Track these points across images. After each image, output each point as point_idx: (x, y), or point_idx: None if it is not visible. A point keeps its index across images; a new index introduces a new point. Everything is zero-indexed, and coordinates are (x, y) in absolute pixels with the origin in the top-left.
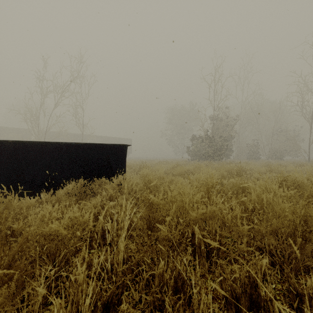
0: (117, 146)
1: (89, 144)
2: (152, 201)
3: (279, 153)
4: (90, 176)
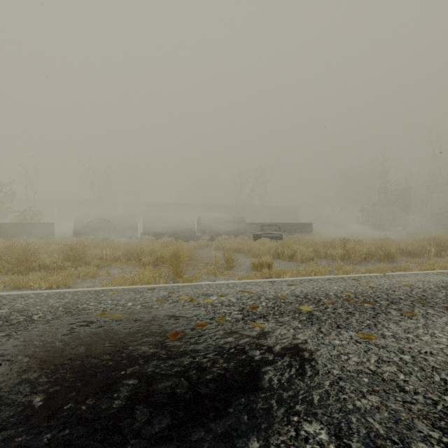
0: (309, 224)
1: (300, 223)
2: (322, 235)
3: None
4: (301, 233)
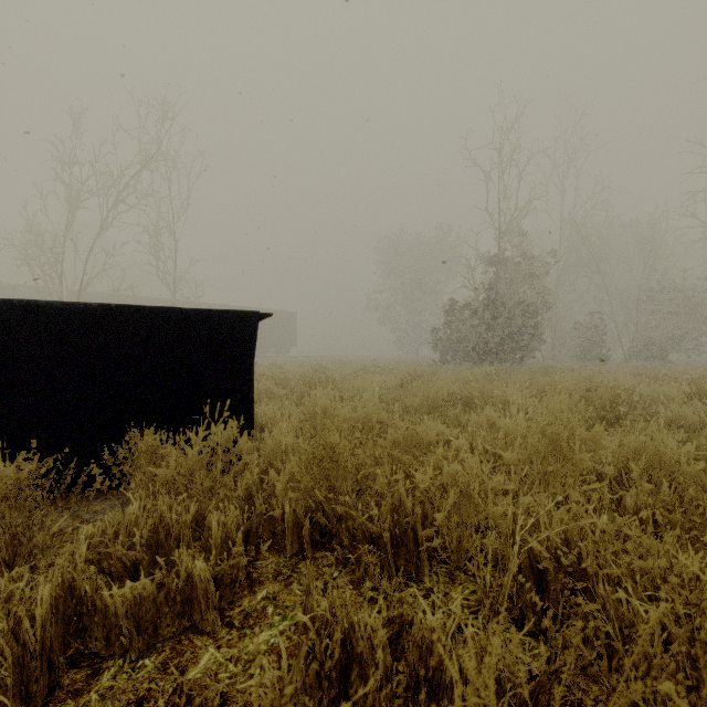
0: (221, 319)
1: (117, 307)
2: None
3: (658, 345)
4: (123, 423)
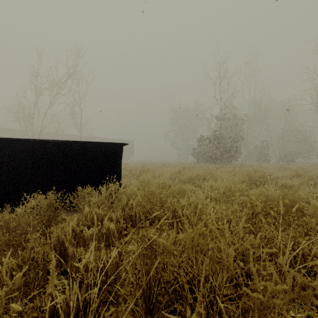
0: (109, 146)
1: (72, 141)
2: (155, 246)
3: (291, 155)
4: (74, 184)
